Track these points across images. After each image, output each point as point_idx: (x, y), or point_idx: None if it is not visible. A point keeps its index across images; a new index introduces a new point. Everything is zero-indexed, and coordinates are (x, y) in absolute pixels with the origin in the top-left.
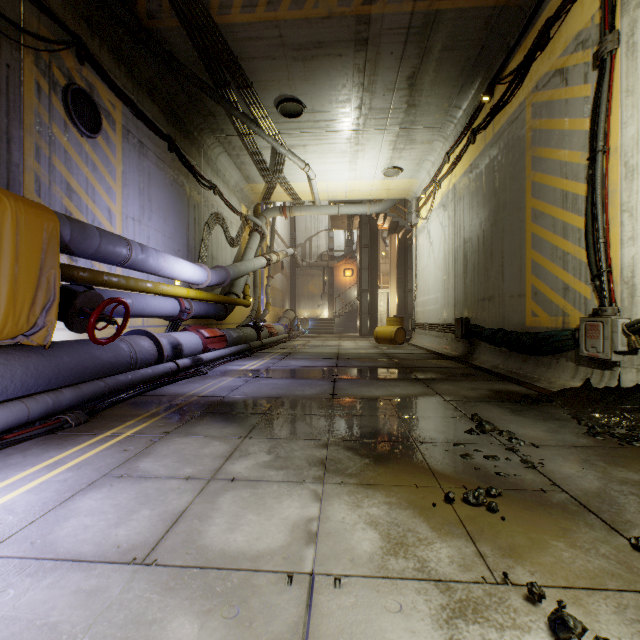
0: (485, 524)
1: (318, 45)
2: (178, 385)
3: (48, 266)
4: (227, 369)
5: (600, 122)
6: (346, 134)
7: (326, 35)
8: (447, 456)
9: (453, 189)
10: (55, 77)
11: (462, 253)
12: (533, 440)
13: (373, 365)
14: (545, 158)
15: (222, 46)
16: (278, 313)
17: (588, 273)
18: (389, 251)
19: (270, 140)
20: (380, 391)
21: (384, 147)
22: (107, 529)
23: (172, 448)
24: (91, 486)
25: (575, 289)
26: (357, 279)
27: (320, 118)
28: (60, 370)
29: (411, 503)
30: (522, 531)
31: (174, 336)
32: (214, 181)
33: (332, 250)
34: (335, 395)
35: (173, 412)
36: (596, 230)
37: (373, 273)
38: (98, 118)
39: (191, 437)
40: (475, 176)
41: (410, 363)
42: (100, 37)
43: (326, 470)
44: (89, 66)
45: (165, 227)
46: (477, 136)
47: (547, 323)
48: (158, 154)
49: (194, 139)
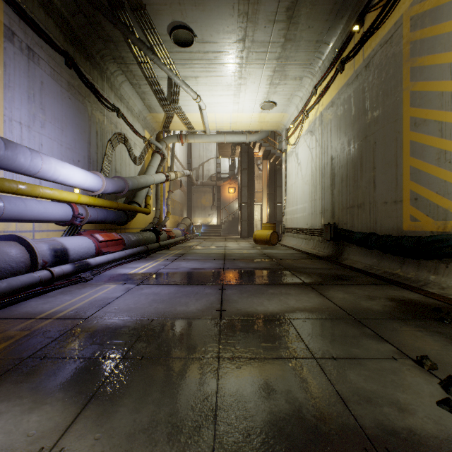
0: None
1: None
2: (44, 298)
3: None
4: (116, 273)
5: None
6: (231, 67)
7: None
8: None
9: (320, 116)
10: None
11: (329, 168)
12: None
13: (257, 266)
14: (429, 65)
15: None
16: (177, 220)
17: None
18: (262, 174)
19: (166, 69)
20: (274, 303)
21: (262, 82)
22: None
23: None
24: None
25: None
26: (238, 195)
27: (209, 49)
28: None
29: None
30: None
31: (59, 241)
32: (118, 105)
33: (219, 173)
34: (223, 312)
35: None
36: None
37: (251, 190)
38: None
39: None
40: (343, 100)
41: (290, 264)
42: None
43: None
44: None
45: (62, 137)
46: (345, 65)
47: (432, 227)
48: (53, 66)
49: (96, 63)
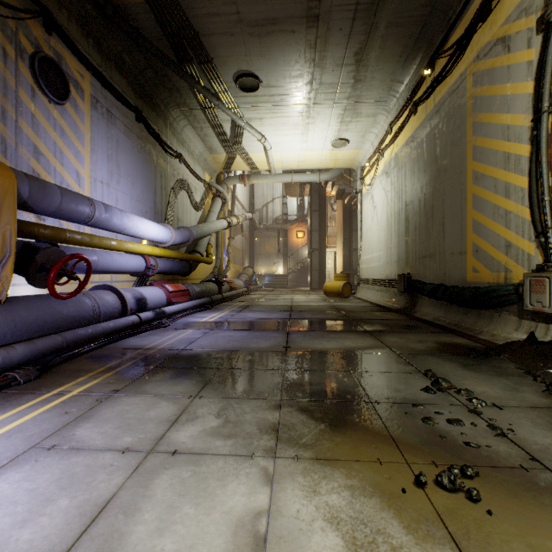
0: (469, 521)
1: (273, 21)
2: (139, 337)
3: (4, 222)
4: (188, 321)
5: (545, 83)
6: (298, 108)
7: (280, 11)
8: (408, 420)
9: (395, 157)
10: (22, 44)
11: (404, 215)
12: (494, 400)
13: (323, 317)
14: (486, 123)
15: (184, 22)
16: (238, 270)
17: (532, 230)
18: (336, 215)
19: (230, 113)
20: (331, 344)
21: (333, 120)
22: (9, 530)
23: (116, 410)
24: (13, 462)
25: (518, 246)
26: (308, 240)
27: (275, 92)
28: (17, 325)
29: (376, 487)
30: (517, 533)
31: (139, 290)
32: (180, 151)
33: (286, 214)
34: (288, 348)
35: (128, 367)
36: (541, 188)
37: (322, 234)
38: (66, 86)
39: (139, 396)
40: (416, 144)
41: (357, 315)
42: (68, 11)
43: (278, 439)
44: (57, 37)
45: (133, 191)
46: (418, 107)
47: (488, 278)
48: (126, 123)
49: (161, 112)
